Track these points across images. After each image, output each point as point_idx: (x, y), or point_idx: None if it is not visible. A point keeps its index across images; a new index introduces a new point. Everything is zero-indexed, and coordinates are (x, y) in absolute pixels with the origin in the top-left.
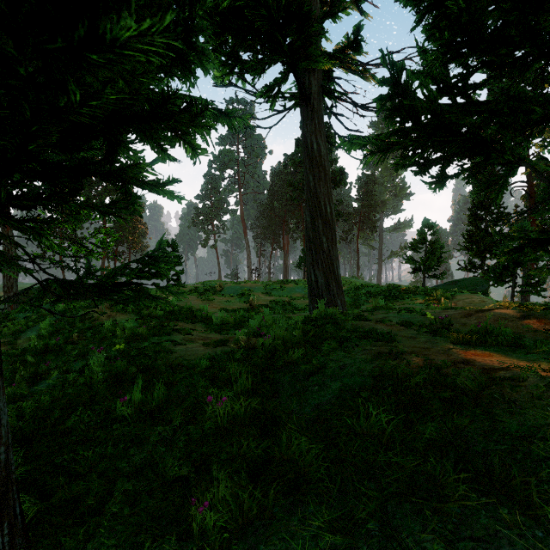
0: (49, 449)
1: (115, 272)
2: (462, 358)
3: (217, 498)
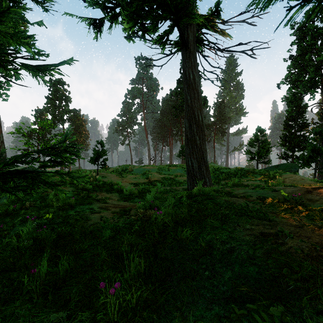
0: None
1: (15, 160)
2: None
3: None
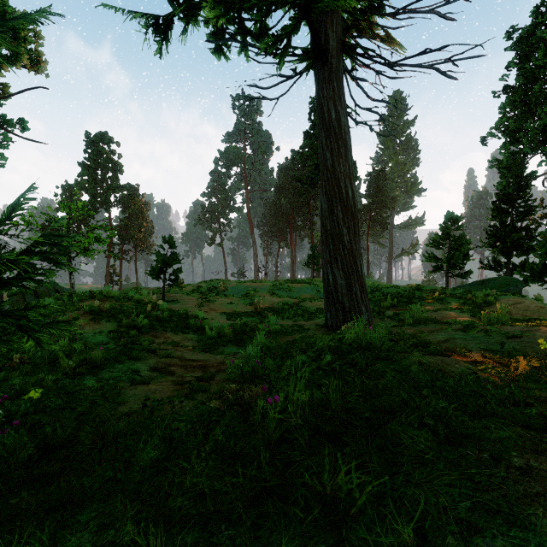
0: None
1: None
2: None
3: None
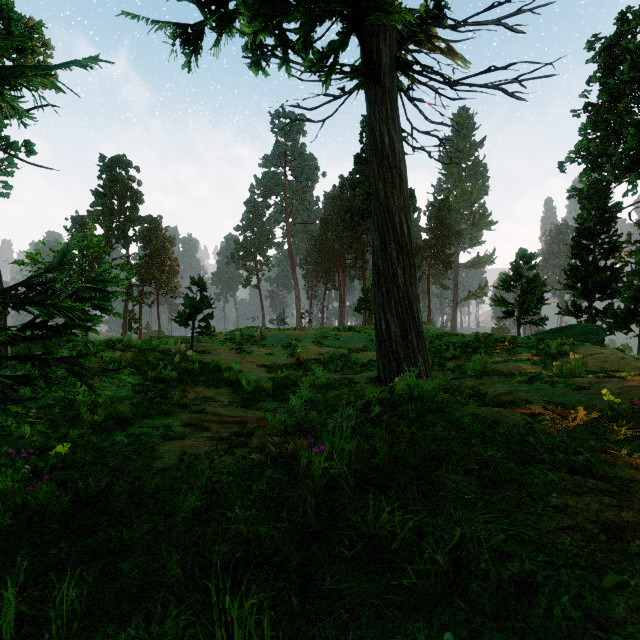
0: None
1: None
2: None
3: None
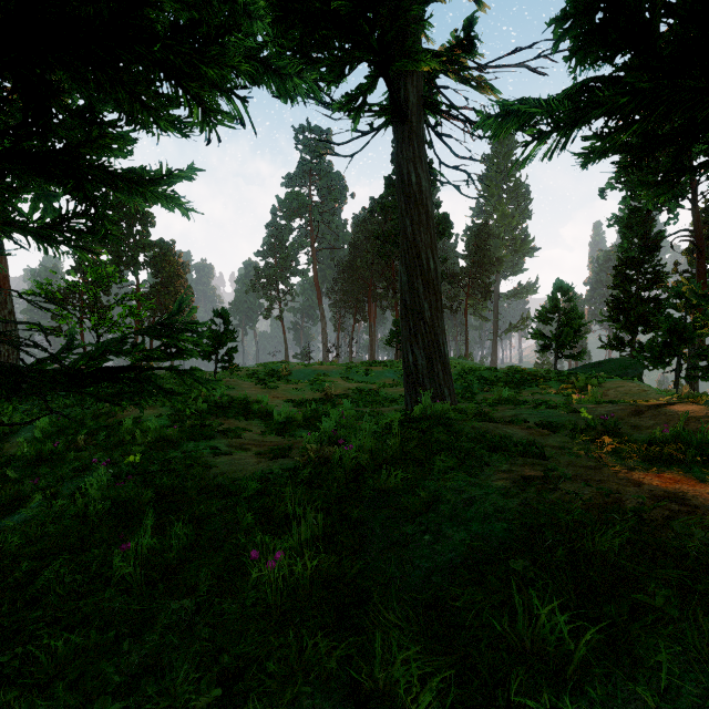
0: (3, 631)
1: (105, 351)
2: (663, 489)
3: None
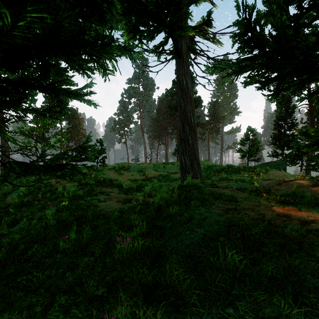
0: (15, 271)
1: (58, 157)
2: (282, 213)
3: (121, 315)
